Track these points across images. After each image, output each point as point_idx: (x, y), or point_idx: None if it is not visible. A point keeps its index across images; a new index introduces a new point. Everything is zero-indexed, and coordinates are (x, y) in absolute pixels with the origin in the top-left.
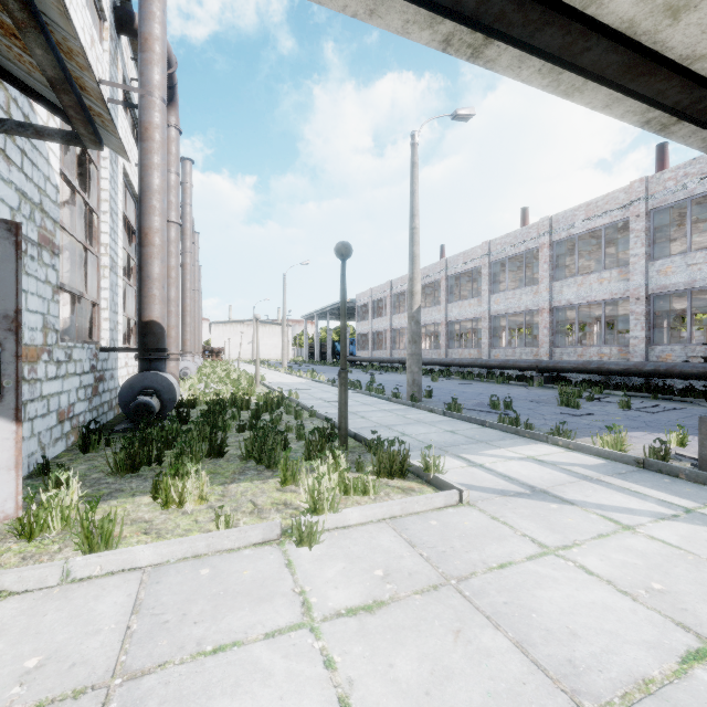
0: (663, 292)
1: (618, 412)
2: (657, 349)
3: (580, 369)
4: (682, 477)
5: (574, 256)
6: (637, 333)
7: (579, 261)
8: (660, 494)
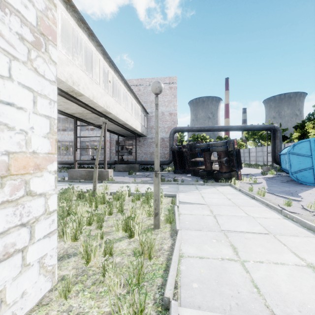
0: (84, 140)
1: (66, 174)
2: (83, 156)
3: (61, 163)
4: (65, 182)
5: (63, 123)
6: (78, 152)
7: (65, 124)
8: (58, 184)
